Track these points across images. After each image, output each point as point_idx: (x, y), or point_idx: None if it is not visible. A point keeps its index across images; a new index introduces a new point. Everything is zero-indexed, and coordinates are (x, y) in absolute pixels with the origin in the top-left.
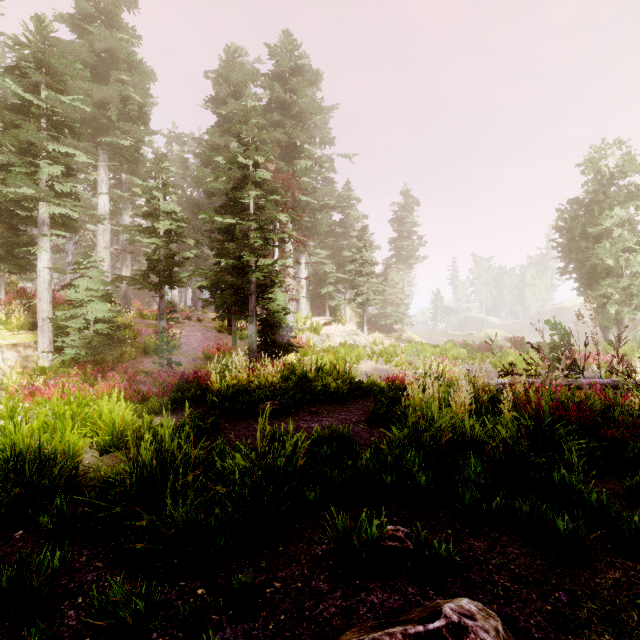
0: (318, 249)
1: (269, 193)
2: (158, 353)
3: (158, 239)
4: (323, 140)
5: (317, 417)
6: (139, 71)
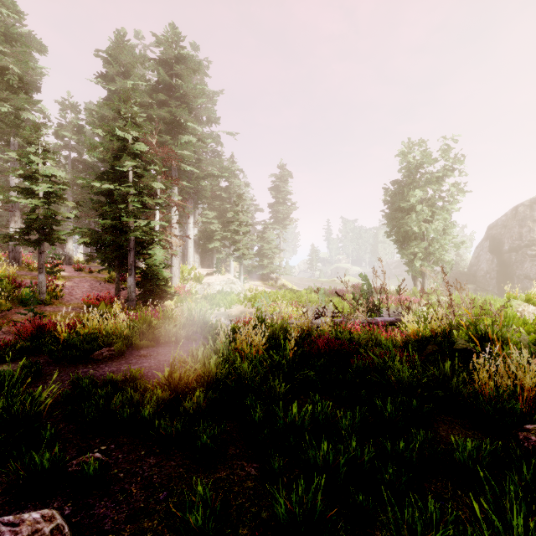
0: (206, 210)
1: (148, 163)
2: (25, 305)
3: (35, 200)
4: (210, 119)
5: (143, 360)
6: (21, 44)
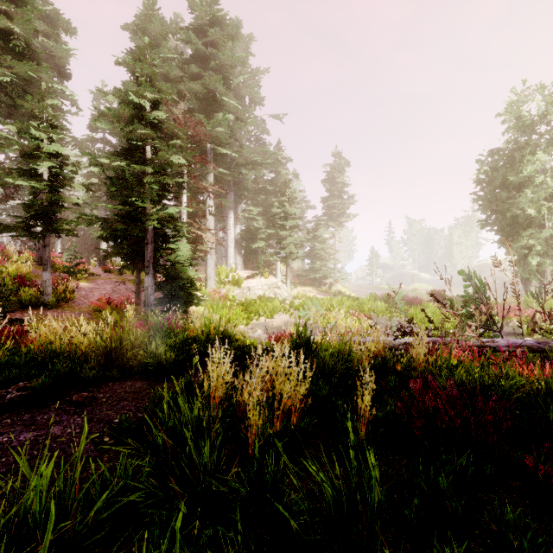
0: (250, 206)
1: (169, 137)
2: None
3: (35, 182)
4: (253, 100)
5: (67, 413)
6: (31, 8)
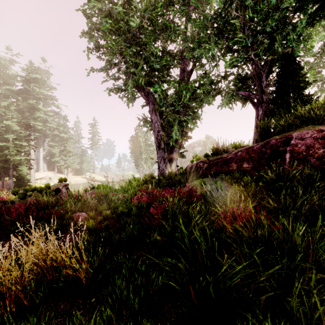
0: (51, 142)
1: (19, 133)
2: None
3: None
4: (52, 99)
5: None
6: None
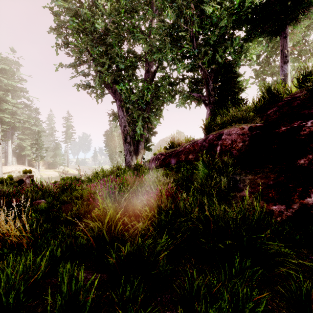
0: (21, 135)
1: None
2: None
3: None
4: (22, 91)
5: None
6: None
